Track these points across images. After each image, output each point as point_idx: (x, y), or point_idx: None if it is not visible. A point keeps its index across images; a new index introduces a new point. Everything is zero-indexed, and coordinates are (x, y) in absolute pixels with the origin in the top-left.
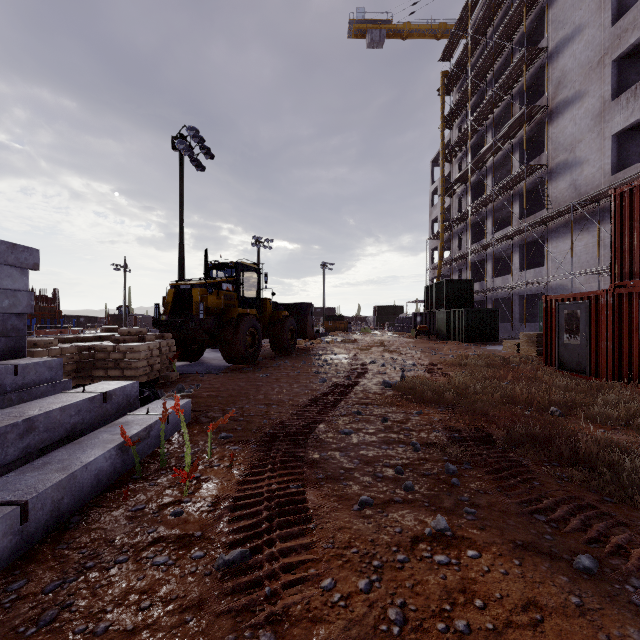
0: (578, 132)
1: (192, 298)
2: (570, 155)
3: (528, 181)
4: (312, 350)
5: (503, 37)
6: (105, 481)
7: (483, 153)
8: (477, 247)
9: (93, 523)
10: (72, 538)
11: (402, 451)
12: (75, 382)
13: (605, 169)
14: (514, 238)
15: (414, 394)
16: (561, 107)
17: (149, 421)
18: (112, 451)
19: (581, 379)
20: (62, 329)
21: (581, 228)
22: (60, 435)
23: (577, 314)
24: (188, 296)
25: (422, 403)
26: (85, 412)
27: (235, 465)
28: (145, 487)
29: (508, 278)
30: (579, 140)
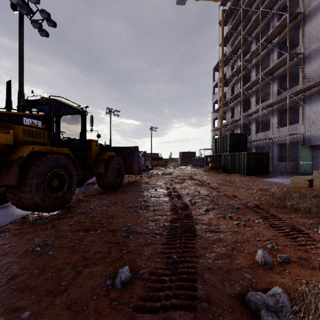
0: None
1: None
2: None
3: (285, 68)
4: (137, 184)
5: None
6: None
7: (251, 53)
8: (247, 113)
9: None
10: None
11: None
12: None
13: None
14: (273, 106)
15: None
16: (314, 11)
17: None
18: None
19: None
20: None
21: None
22: None
23: None
24: None
25: None
26: None
27: None
28: None
29: (268, 133)
30: None
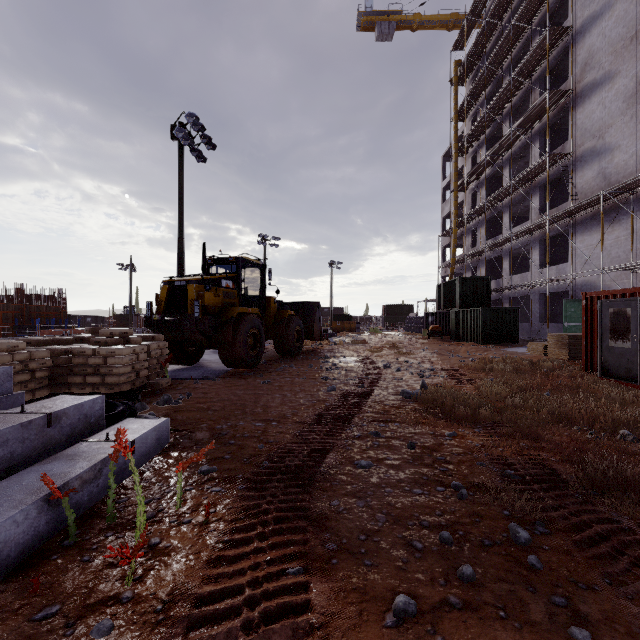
0: (608, 116)
1: (187, 296)
2: (598, 141)
3: (550, 172)
4: (319, 352)
5: (522, 19)
6: (15, 556)
7: (500, 144)
8: (493, 243)
9: None
10: None
11: (442, 498)
12: (48, 391)
13: (639, 155)
14: (534, 233)
15: (441, 408)
16: (588, 90)
17: (104, 453)
18: (30, 509)
19: (633, 388)
20: (66, 329)
21: (611, 220)
22: None
23: (626, 313)
24: (183, 293)
25: (453, 421)
26: (15, 443)
27: (212, 522)
28: (73, 565)
29: (527, 275)
30: (609, 125)
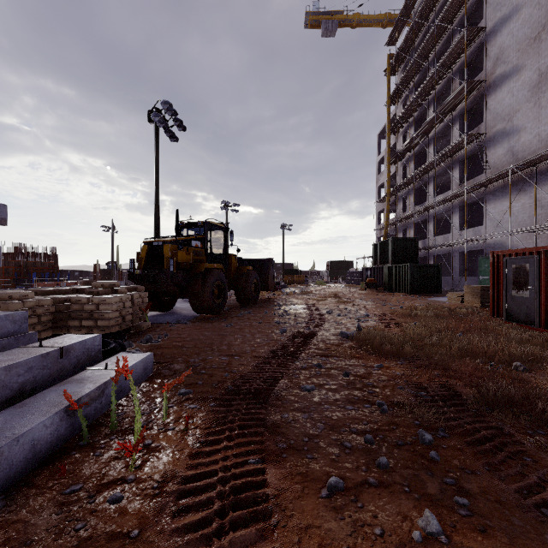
0: (515, 103)
1: (163, 254)
2: (508, 124)
3: (467, 149)
4: (273, 301)
5: (444, 20)
6: (45, 451)
7: (426, 125)
8: (420, 209)
9: (15, 512)
10: None
11: (368, 412)
12: (51, 332)
13: (542, 135)
14: (454, 200)
15: (372, 346)
16: (499, 81)
17: (105, 378)
18: (54, 417)
19: (530, 330)
20: (58, 282)
21: (518, 190)
22: (5, 396)
23: (526, 268)
24: (160, 252)
25: (381, 355)
26: (37, 369)
27: (191, 429)
28: (88, 458)
29: (449, 236)
30: (516, 110)
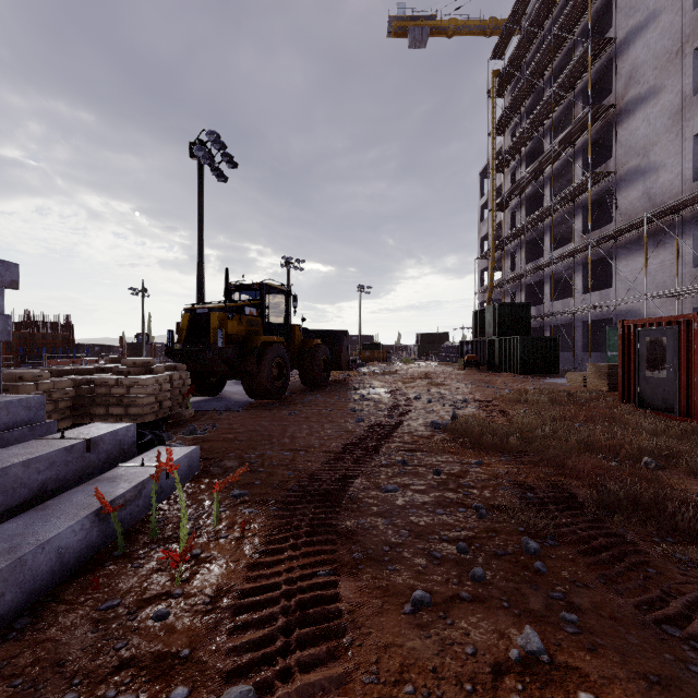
0: (653, 133)
1: (210, 324)
2: (643, 160)
3: (593, 191)
4: (347, 383)
5: (564, 29)
6: (73, 562)
7: (540, 161)
8: (533, 267)
9: (43, 630)
10: (7, 657)
11: (463, 518)
12: (71, 421)
13: (685, 175)
14: (576, 256)
15: (470, 438)
16: (632, 105)
17: (142, 476)
18: (84, 521)
19: (668, 419)
20: (75, 359)
21: (656, 243)
22: (23, 497)
23: (662, 342)
24: (205, 321)
25: (481, 450)
26: (60, 465)
27: (247, 537)
28: (126, 570)
29: (569, 301)
30: (654, 142)
